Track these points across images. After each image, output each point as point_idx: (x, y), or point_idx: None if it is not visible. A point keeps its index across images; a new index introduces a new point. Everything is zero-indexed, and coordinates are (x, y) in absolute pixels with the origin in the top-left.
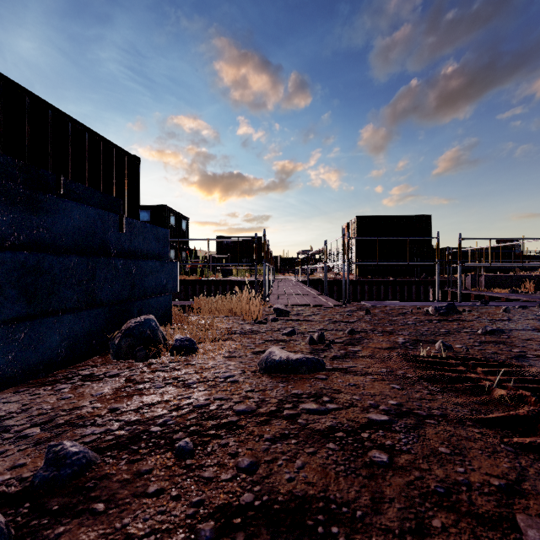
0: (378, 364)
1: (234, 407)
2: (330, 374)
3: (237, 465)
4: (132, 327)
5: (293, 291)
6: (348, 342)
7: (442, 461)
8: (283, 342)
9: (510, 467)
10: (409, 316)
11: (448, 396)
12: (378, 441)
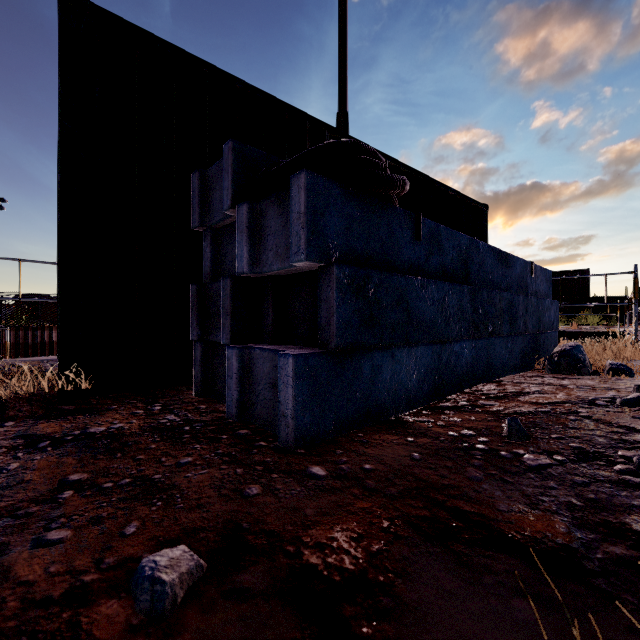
0: None
1: None
2: None
3: None
4: (567, 350)
5: None
6: None
7: None
8: None
9: None
10: None
11: None
12: None
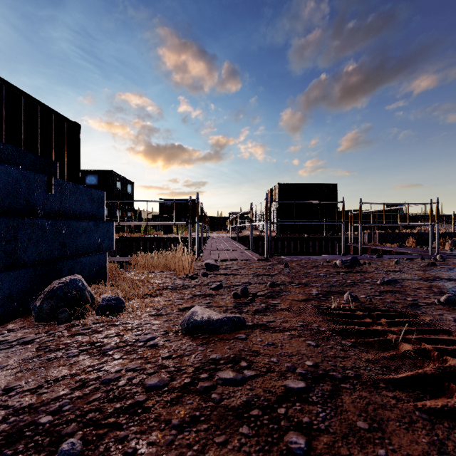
0: (295, 319)
1: (146, 382)
2: (250, 332)
3: None
4: (56, 288)
5: (224, 247)
6: (268, 295)
7: (362, 442)
8: (210, 297)
9: (429, 442)
10: (321, 269)
11: (359, 352)
12: (295, 419)
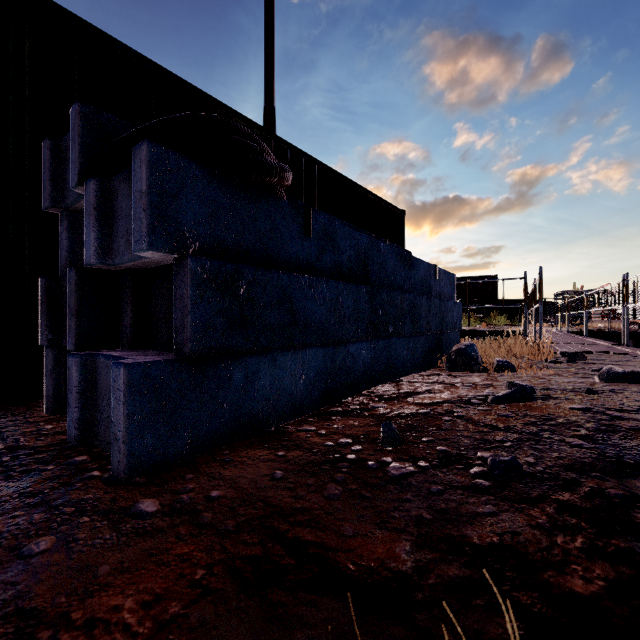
0: None
1: (603, 387)
2: None
3: (633, 399)
4: (463, 349)
5: (568, 340)
6: None
7: None
8: None
9: None
10: None
11: None
12: None
